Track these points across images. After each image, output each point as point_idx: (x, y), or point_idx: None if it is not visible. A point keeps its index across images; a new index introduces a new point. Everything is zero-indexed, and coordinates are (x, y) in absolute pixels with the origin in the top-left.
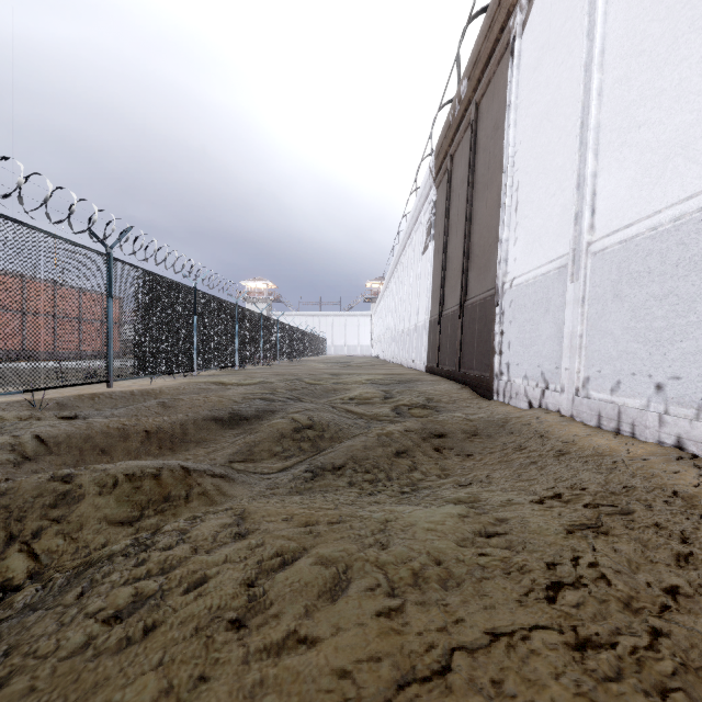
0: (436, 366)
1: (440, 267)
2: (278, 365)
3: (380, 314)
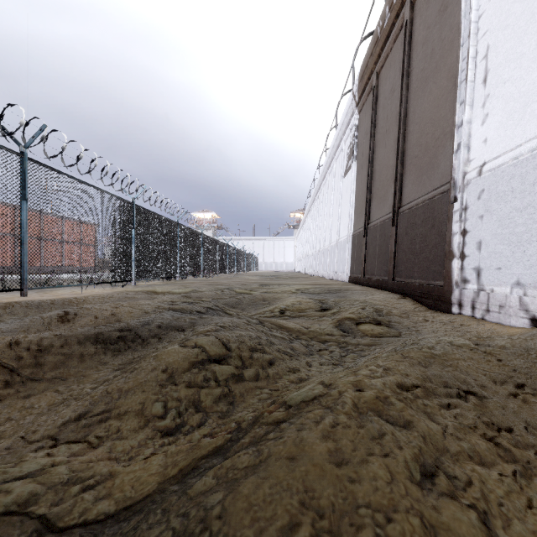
0: (361, 277)
1: (364, 182)
2: (217, 277)
3: (301, 237)
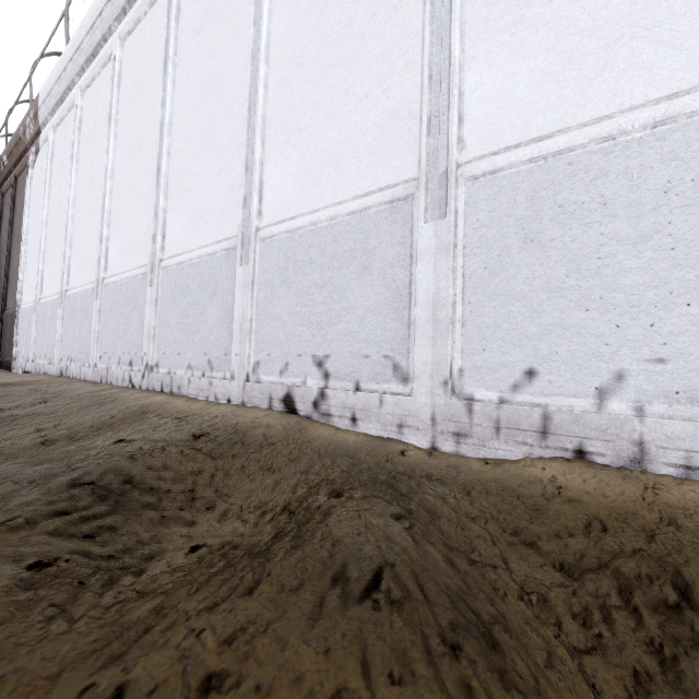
0: None
1: None
2: None
3: None
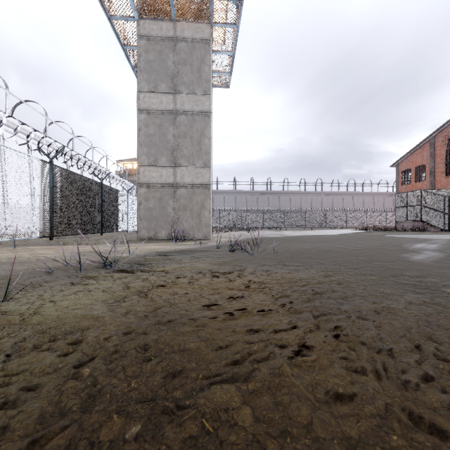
0: None
1: None
2: None
3: None
